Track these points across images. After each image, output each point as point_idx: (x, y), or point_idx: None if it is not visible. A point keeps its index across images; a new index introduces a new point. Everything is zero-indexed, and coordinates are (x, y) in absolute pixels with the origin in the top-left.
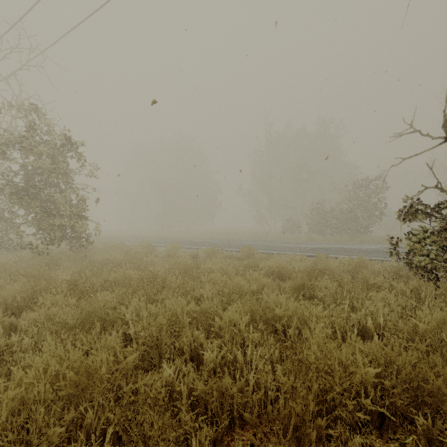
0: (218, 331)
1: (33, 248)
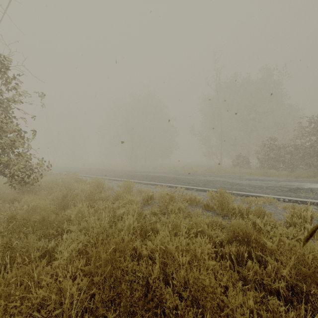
0: None
1: None
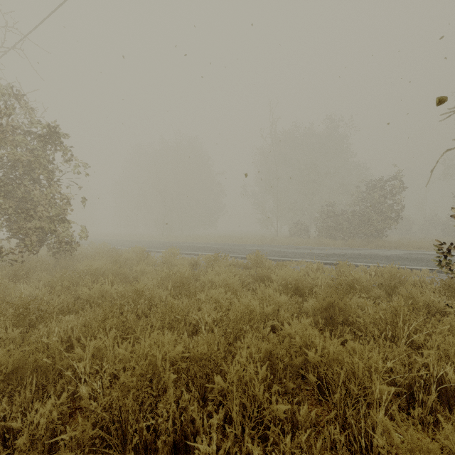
0: (220, 398)
1: (3, 256)
